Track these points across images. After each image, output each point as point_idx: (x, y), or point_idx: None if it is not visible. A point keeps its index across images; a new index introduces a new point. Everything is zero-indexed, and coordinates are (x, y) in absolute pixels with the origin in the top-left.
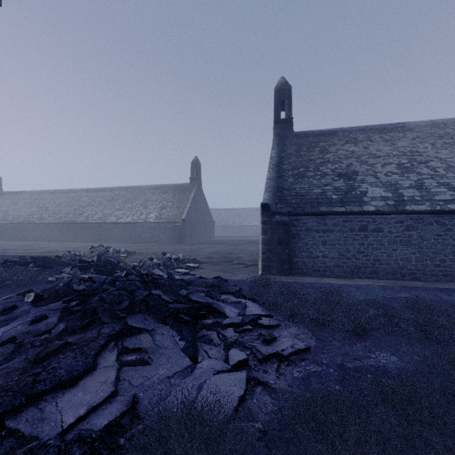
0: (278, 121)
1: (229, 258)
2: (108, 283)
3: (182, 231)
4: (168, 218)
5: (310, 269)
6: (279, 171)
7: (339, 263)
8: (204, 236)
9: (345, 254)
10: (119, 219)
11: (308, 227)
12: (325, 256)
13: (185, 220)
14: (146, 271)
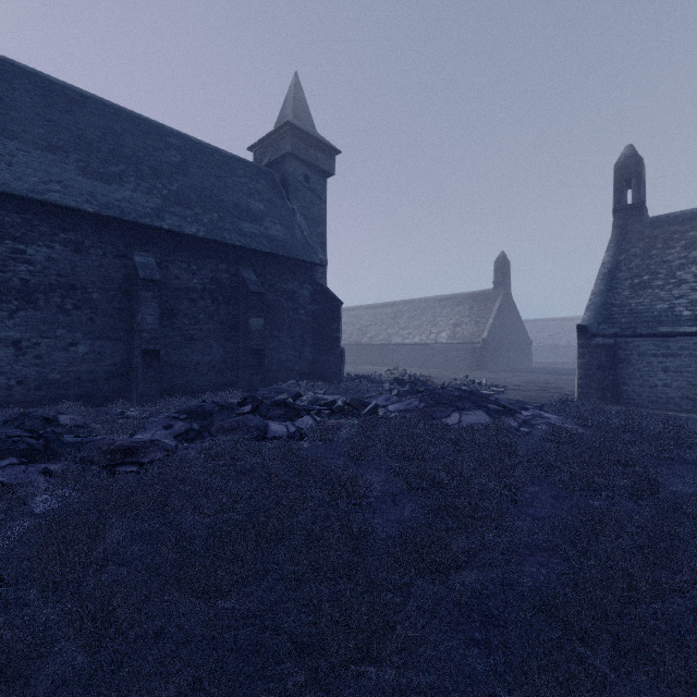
0: (619, 210)
1: (544, 387)
2: (435, 389)
3: (482, 354)
4: (463, 338)
5: (644, 399)
6: (610, 282)
7: (688, 394)
8: (514, 361)
9: None
10: (405, 339)
11: (642, 350)
12: (667, 385)
13: (486, 340)
14: (457, 386)
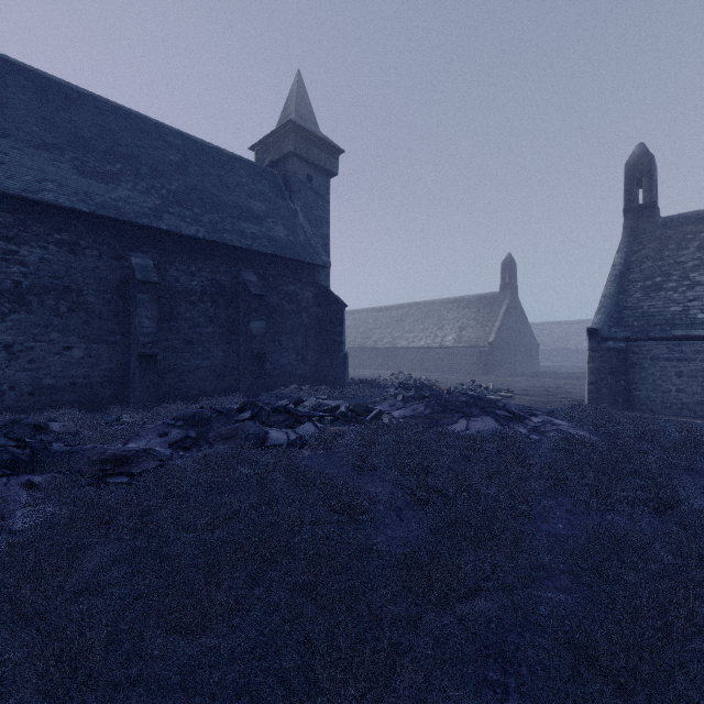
0: (630, 210)
1: (553, 392)
2: (441, 395)
3: (489, 358)
4: (469, 341)
5: (657, 405)
6: (621, 284)
7: (703, 400)
8: (521, 365)
9: None
10: (410, 343)
11: (655, 354)
12: (681, 390)
13: (493, 344)
14: (464, 391)
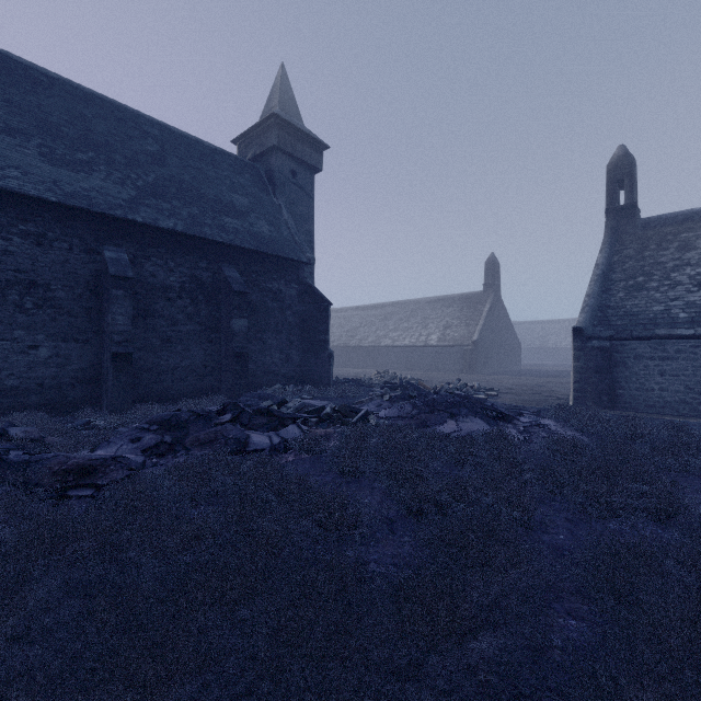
0: (612, 211)
1: (537, 391)
2: (428, 394)
3: (473, 357)
4: (453, 340)
5: (641, 403)
6: (605, 283)
7: (685, 398)
8: (504, 364)
9: (695, 388)
10: (395, 342)
11: (639, 353)
12: (664, 389)
13: (476, 343)
14: (451, 391)
